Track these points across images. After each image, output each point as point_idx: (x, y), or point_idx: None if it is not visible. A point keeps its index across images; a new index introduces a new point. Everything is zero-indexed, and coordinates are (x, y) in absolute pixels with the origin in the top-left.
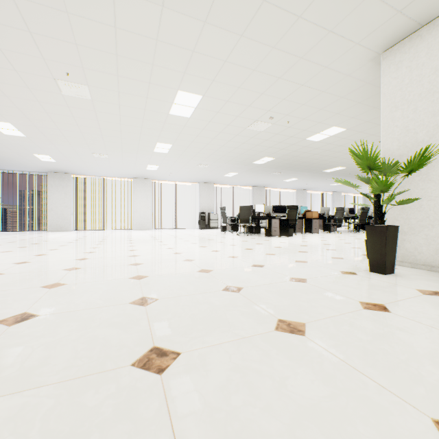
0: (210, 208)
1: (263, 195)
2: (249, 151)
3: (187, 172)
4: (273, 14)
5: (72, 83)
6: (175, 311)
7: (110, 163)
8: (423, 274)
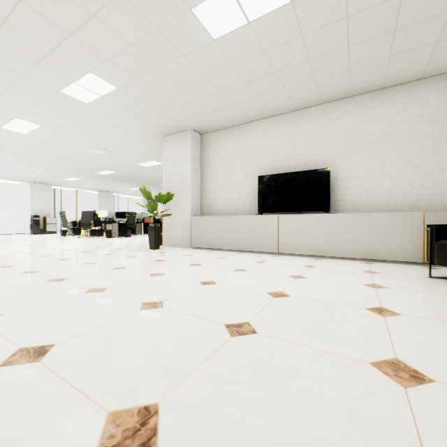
0: (46, 211)
1: (111, 200)
2: (91, 165)
3: (15, 171)
4: (95, 109)
5: None
6: (32, 266)
7: None
8: (173, 248)
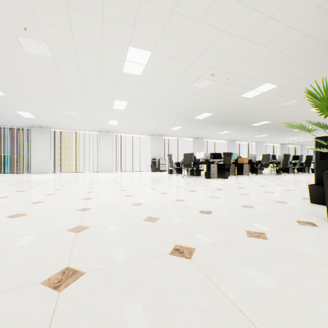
0: (159, 155)
1: (201, 145)
2: (191, 108)
3: (141, 126)
4: None
5: (31, 39)
6: (99, 305)
7: (79, 119)
8: None
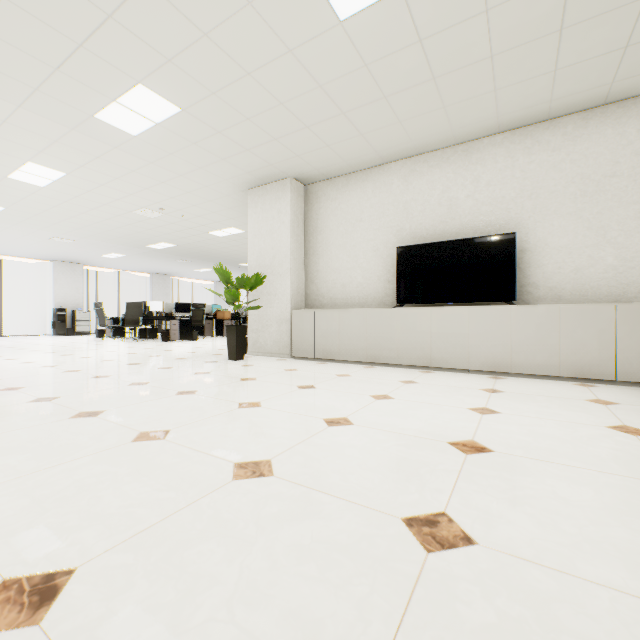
0: (76, 303)
1: (168, 287)
2: (139, 234)
3: (30, 244)
4: (147, 146)
5: None
6: (49, 388)
7: None
8: (263, 358)
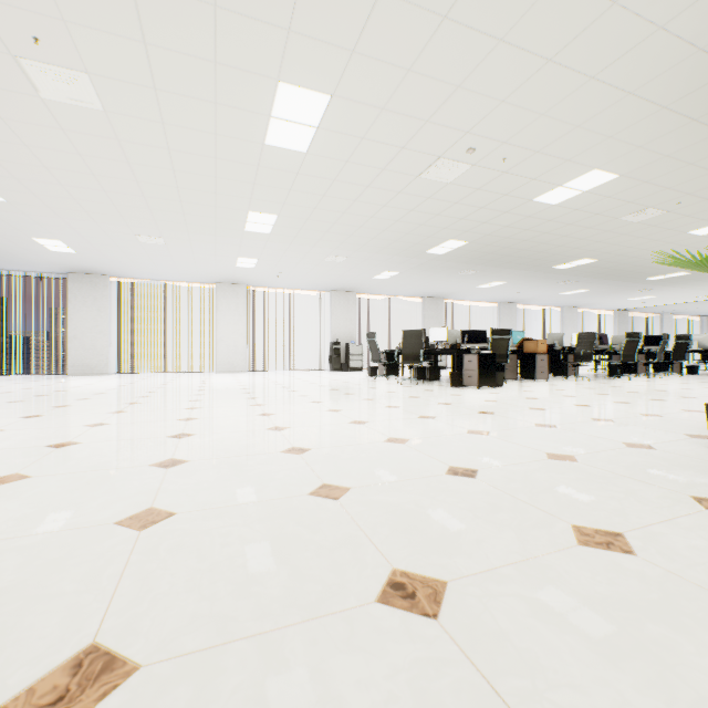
0: (349, 336)
1: (440, 313)
2: (421, 229)
3: (308, 271)
4: None
5: (53, 66)
6: None
7: (172, 255)
8: None
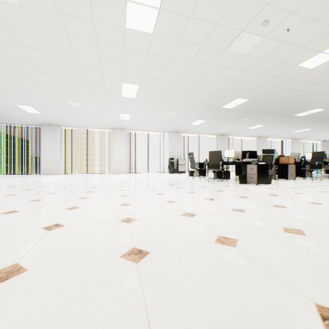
0: (178, 155)
1: (226, 143)
2: (221, 91)
3: (157, 121)
4: None
5: None
6: None
7: (87, 113)
8: None
